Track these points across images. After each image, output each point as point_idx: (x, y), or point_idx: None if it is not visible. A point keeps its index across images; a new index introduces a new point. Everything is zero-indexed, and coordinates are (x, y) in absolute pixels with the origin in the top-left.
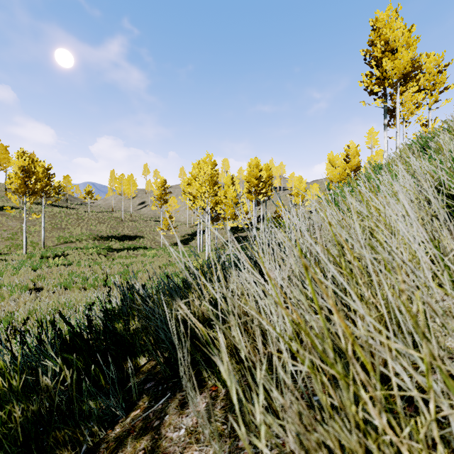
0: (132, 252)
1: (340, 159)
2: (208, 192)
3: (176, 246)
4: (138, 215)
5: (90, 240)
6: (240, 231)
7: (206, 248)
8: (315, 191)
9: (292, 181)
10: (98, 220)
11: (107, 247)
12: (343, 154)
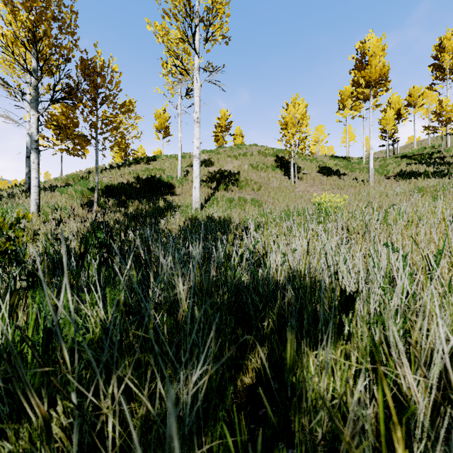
0: None
1: None
2: None
3: None
4: None
5: None
6: None
7: None
8: None
9: None
10: None
11: None
12: None
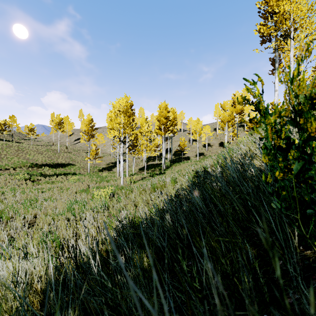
0: (61, 177)
1: (229, 104)
2: (124, 124)
3: (101, 172)
4: (73, 148)
5: (24, 168)
6: (152, 160)
7: (122, 174)
8: (207, 131)
9: (190, 124)
10: (37, 151)
11: (38, 173)
12: (231, 101)
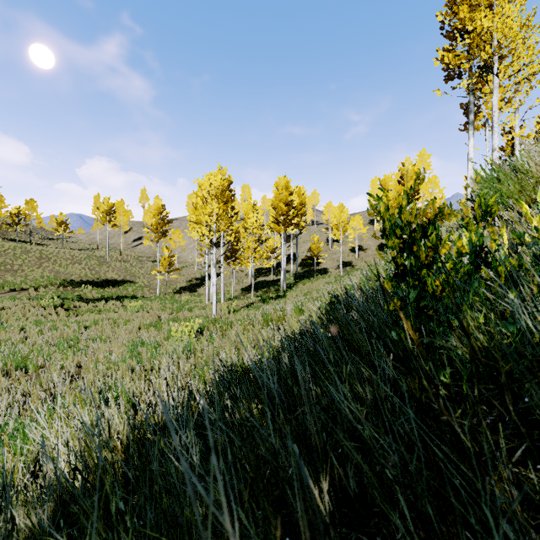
0: (112, 303)
1: (394, 181)
2: (218, 215)
3: (178, 294)
4: (131, 253)
5: (52, 287)
6: (265, 274)
7: (214, 298)
8: (357, 225)
9: (329, 213)
10: (71, 259)
11: (76, 296)
12: (398, 174)
